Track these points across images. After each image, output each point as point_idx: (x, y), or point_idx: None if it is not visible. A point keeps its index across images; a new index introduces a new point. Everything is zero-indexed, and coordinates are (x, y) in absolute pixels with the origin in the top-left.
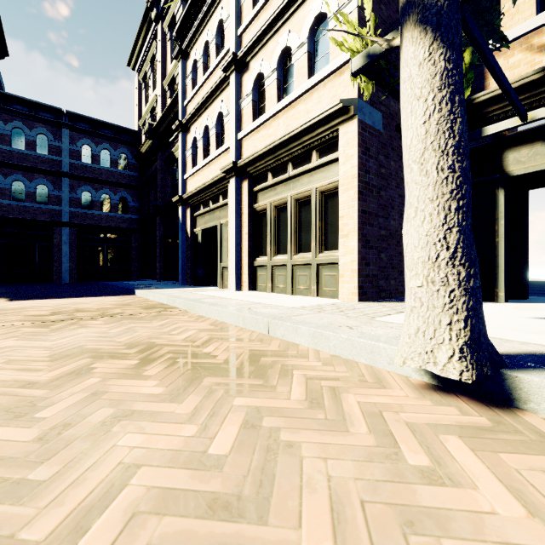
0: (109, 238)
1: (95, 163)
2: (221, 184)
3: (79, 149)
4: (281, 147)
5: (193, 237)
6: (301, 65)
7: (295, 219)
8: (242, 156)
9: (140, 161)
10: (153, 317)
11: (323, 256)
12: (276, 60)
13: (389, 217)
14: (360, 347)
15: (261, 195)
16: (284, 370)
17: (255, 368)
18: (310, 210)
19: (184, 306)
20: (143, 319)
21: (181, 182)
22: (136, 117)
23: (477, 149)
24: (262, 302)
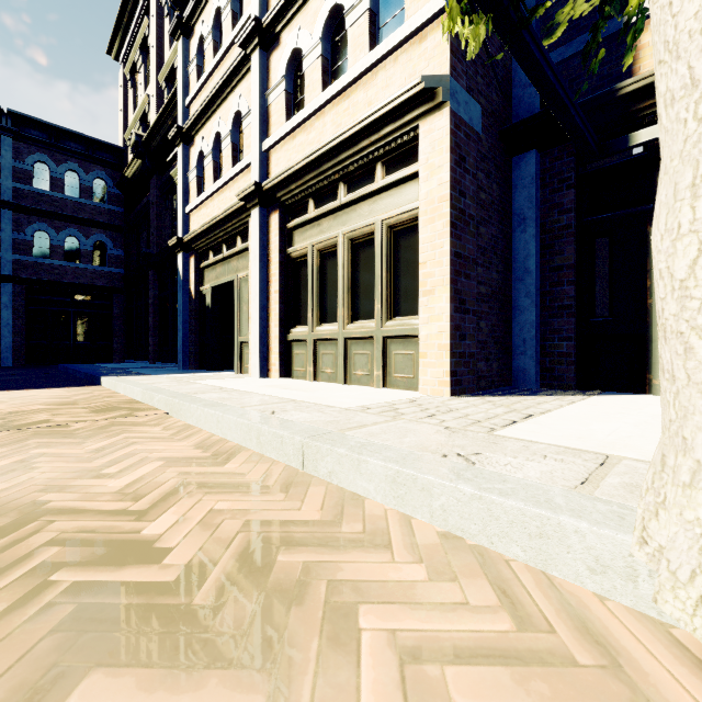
0: (78, 301)
1: (56, 190)
2: (239, 218)
3: (29, 168)
4: (328, 159)
5: (199, 298)
6: (360, 32)
7: (349, 269)
8: (269, 175)
9: (126, 190)
10: (98, 429)
11: (392, 325)
12: (320, 26)
13: (491, 267)
14: (510, 520)
15: (299, 234)
16: (335, 606)
17: (255, 602)
18: (372, 256)
19: (165, 407)
20: (73, 436)
21: (181, 218)
22: (121, 127)
23: (619, 167)
24: (297, 399)
